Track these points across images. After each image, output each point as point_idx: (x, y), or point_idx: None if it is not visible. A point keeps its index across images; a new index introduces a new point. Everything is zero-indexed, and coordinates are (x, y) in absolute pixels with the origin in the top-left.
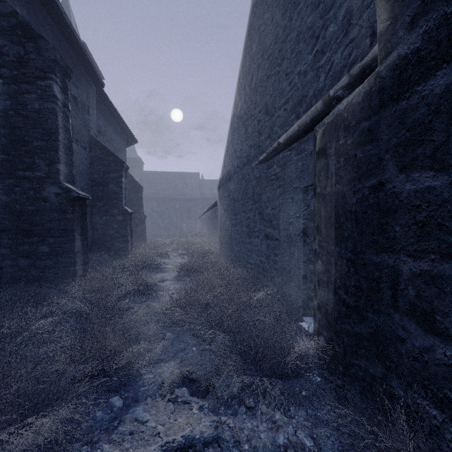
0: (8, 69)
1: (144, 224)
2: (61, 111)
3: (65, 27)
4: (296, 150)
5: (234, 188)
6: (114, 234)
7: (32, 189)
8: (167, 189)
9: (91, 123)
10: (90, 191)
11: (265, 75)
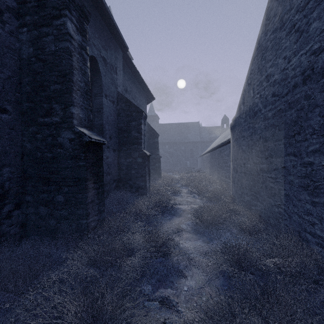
0: (31, 16)
1: (159, 163)
2: (77, 52)
3: None
4: None
5: (266, 124)
6: (135, 173)
7: (50, 135)
8: (175, 136)
9: (118, 82)
10: (117, 138)
11: None
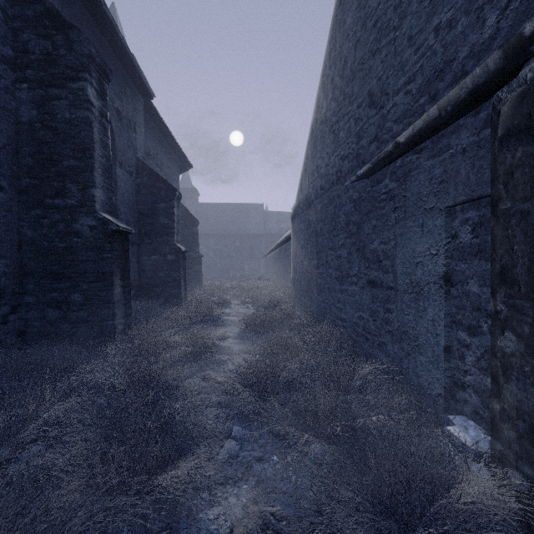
0: (34, 70)
1: (200, 265)
2: (98, 122)
3: (106, 23)
4: (431, 151)
5: (316, 218)
6: (165, 277)
7: (63, 221)
8: (225, 224)
9: (138, 144)
10: (136, 226)
11: (368, 52)
